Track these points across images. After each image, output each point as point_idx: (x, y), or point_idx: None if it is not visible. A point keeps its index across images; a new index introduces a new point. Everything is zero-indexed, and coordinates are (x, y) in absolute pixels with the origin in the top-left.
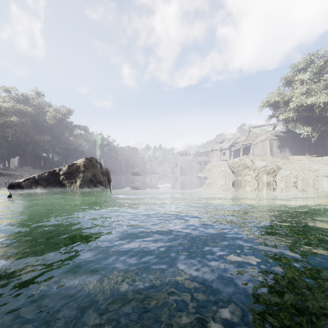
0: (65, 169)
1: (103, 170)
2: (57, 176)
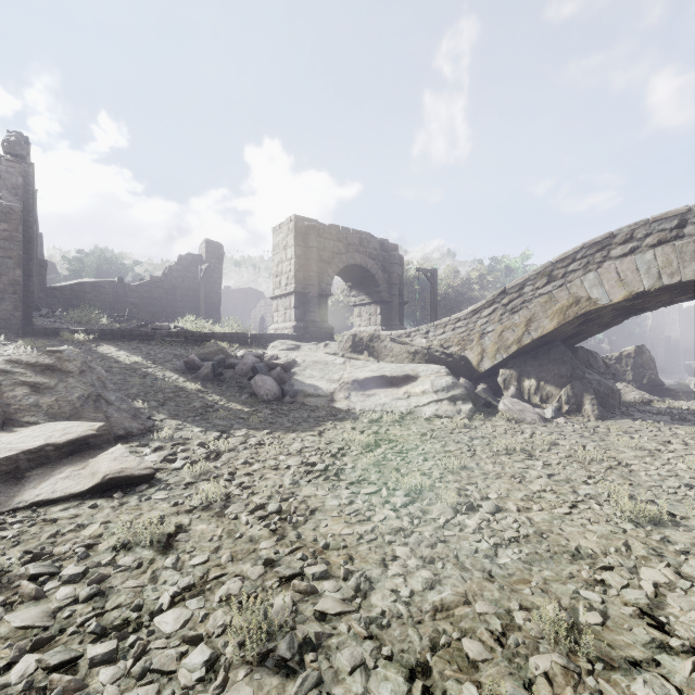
0: (616, 355)
1: (651, 358)
2: (608, 361)
